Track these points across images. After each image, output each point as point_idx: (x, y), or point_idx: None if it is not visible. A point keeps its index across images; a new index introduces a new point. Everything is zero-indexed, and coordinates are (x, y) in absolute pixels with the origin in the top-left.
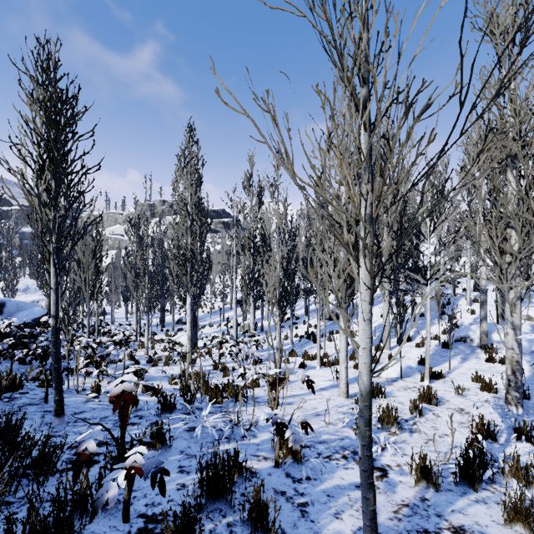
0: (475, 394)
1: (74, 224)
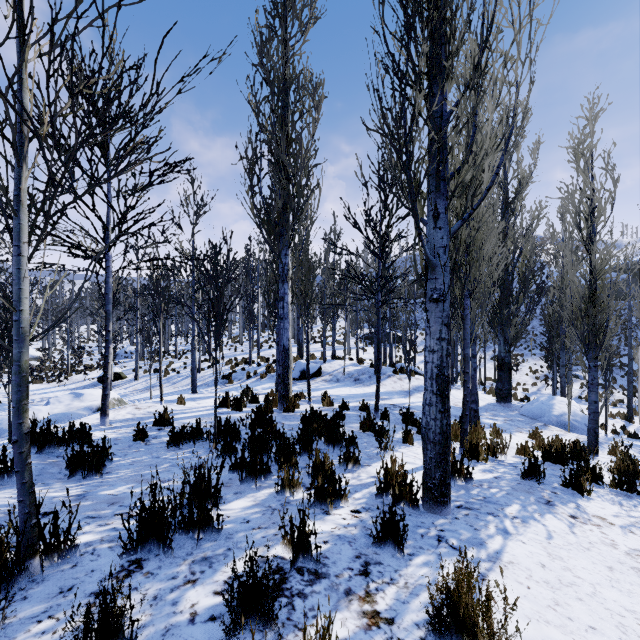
0: None
1: None
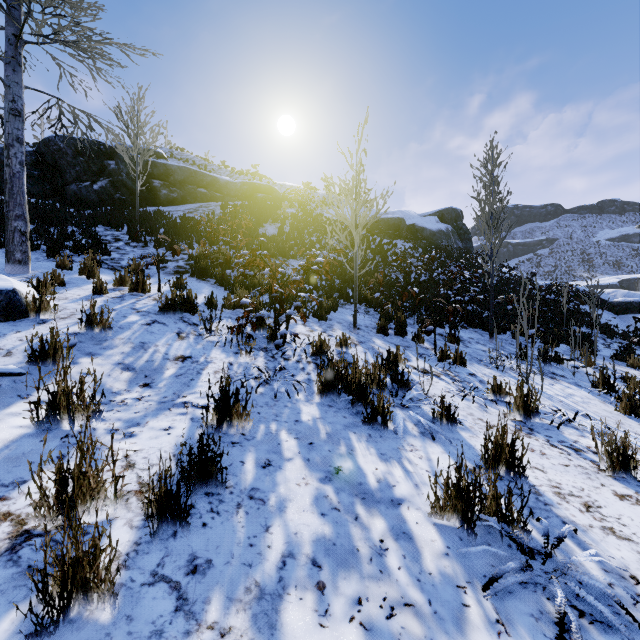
0: None
1: (497, 232)
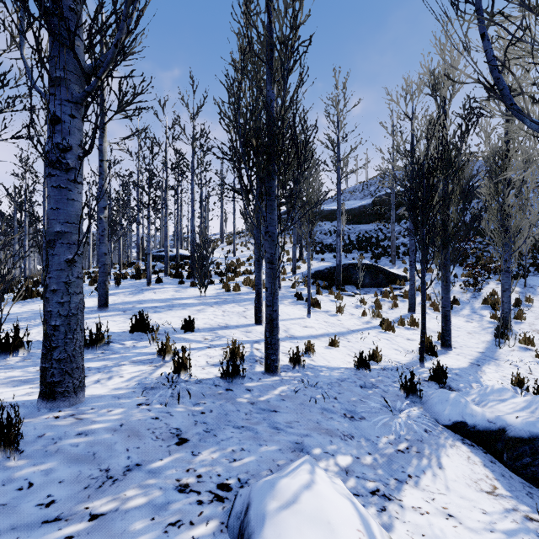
0: (537, 344)
1: None
